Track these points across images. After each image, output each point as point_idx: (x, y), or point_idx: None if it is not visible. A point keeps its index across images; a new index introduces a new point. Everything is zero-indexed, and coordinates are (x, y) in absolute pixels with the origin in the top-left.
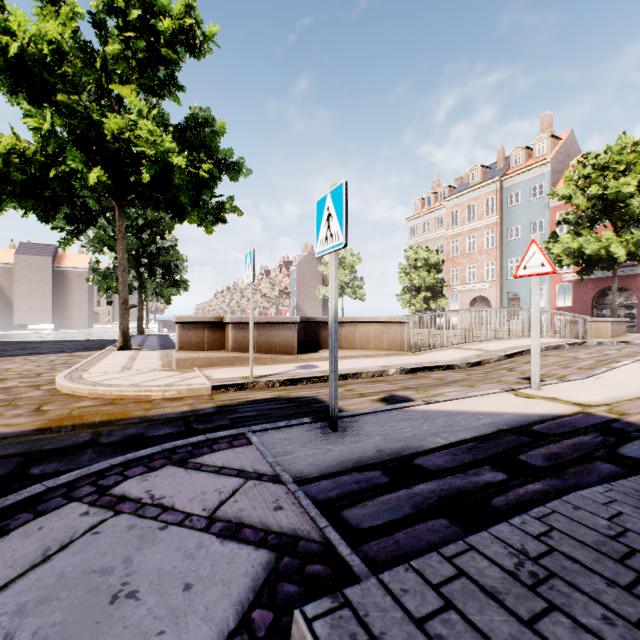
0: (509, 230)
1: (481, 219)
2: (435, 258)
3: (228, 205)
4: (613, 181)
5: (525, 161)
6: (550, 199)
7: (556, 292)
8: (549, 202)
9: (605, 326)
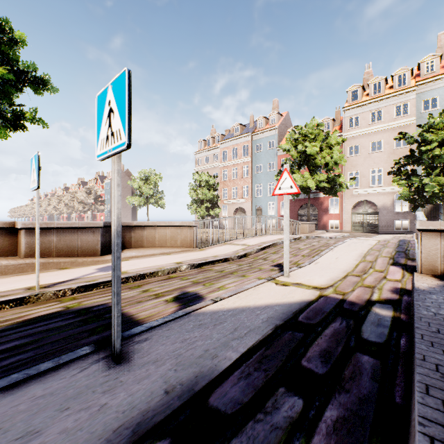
0: (256, 167)
1: (241, 158)
2: (213, 181)
3: (29, 114)
4: (309, 143)
5: (265, 125)
6: (278, 150)
7: (281, 206)
8: (277, 152)
9: (306, 226)
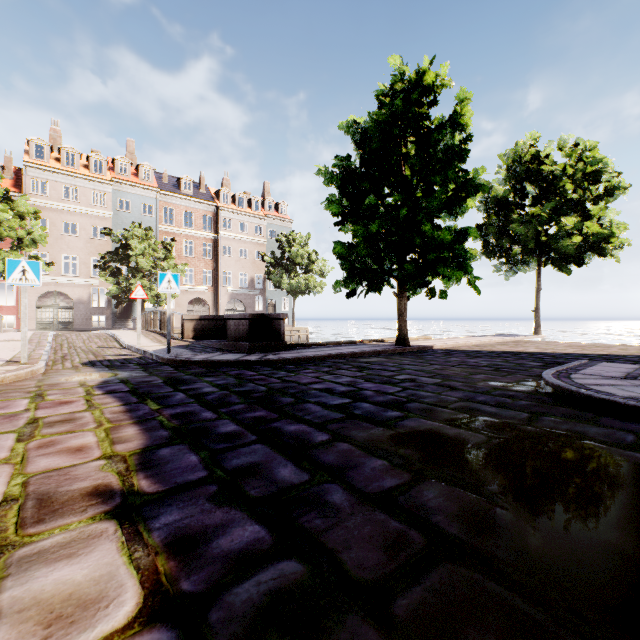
0: None
1: None
2: None
3: None
4: None
5: None
6: None
7: None
8: None
9: None
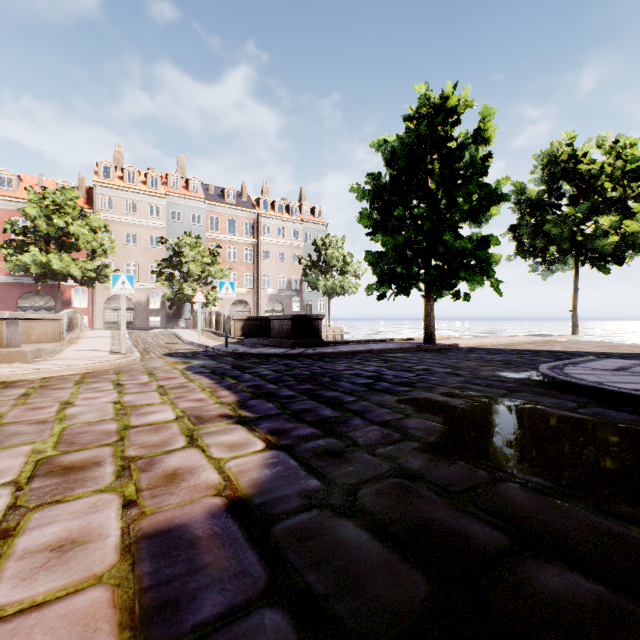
0: None
1: None
2: None
3: None
4: (76, 222)
5: None
6: None
7: None
8: None
9: None
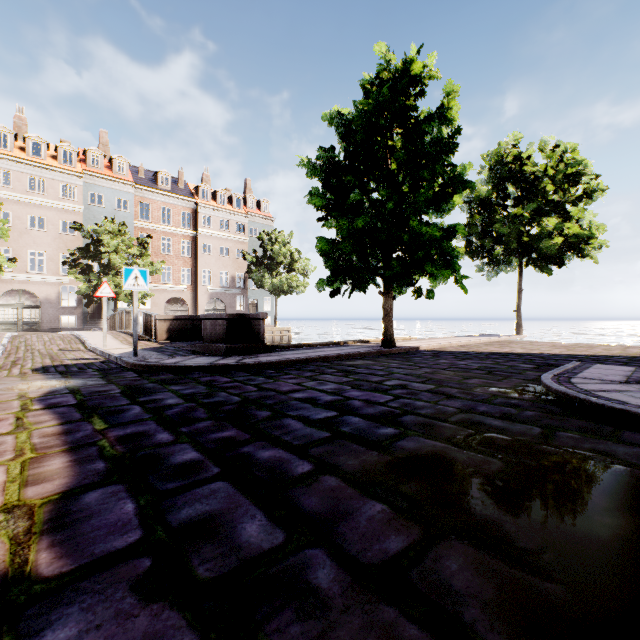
0: None
1: None
2: None
3: None
4: None
5: None
6: None
7: None
8: None
9: None
